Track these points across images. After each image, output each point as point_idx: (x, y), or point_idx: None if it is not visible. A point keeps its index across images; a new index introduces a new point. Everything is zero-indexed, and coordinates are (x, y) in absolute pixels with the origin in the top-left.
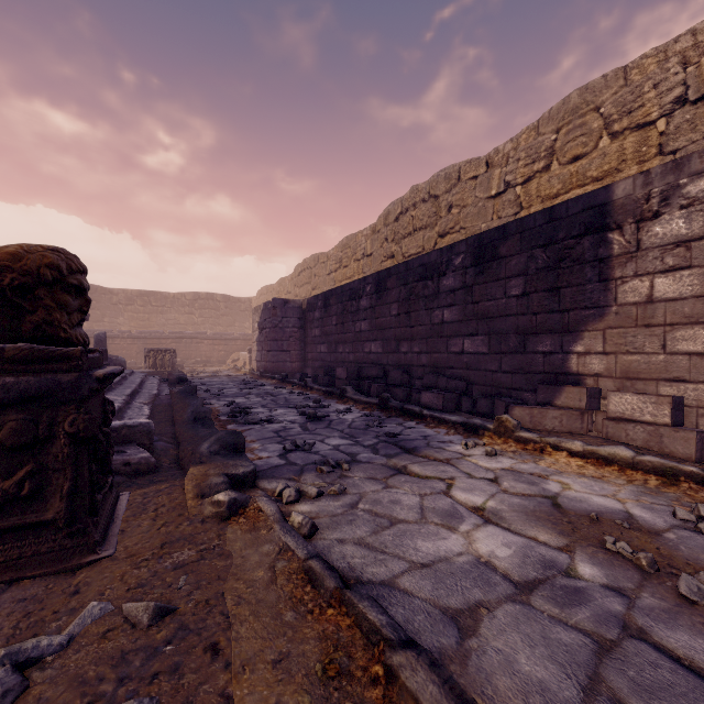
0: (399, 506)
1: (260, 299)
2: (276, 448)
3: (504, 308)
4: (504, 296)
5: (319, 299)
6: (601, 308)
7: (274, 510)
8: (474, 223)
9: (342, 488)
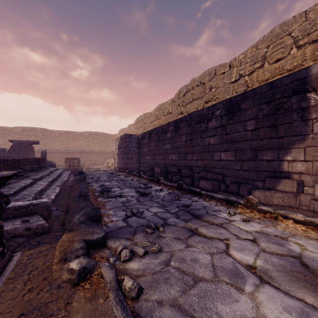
0: (198, 264)
1: (119, 135)
2: (122, 214)
3: (244, 136)
4: (244, 130)
5: (146, 134)
6: (302, 136)
7: (111, 278)
8: (223, 96)
9: (159, 248)
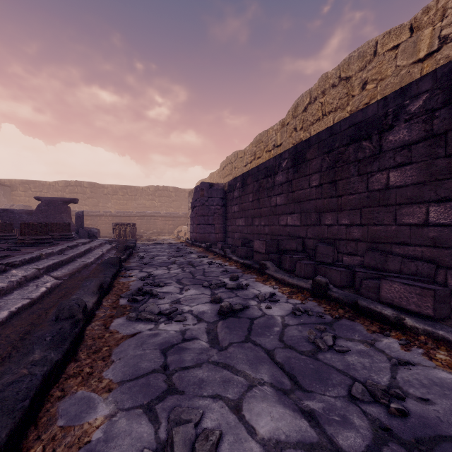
0: None
1: None
2: (128, 447)
3: None
4: None
5: (237, 181)
6: None
7: None
8: None
9: None
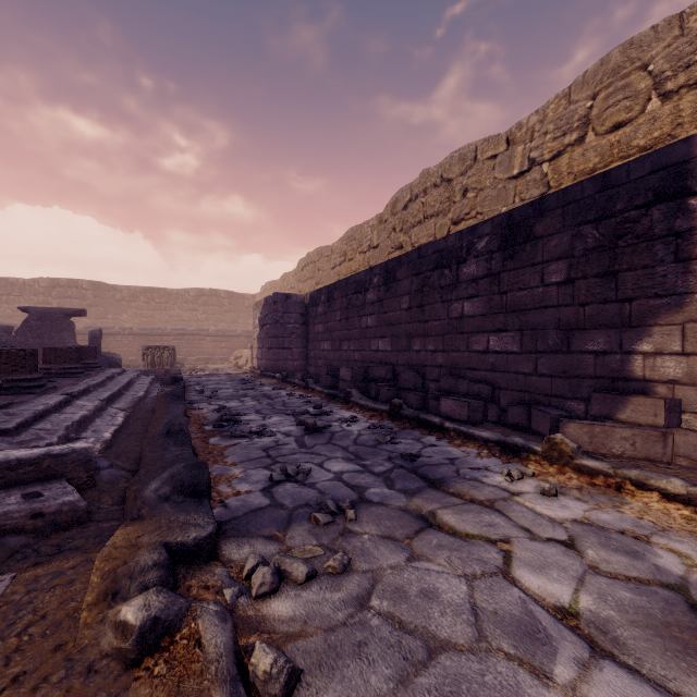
0: (437, 606)
1: (263, 295)
2: (261, 476)
3: (541, 298)
4: (541, 284)
5: (322, 293)
6: (678, 296)
7: (221, 647)
8: (493, 207)
9: (345, 561)
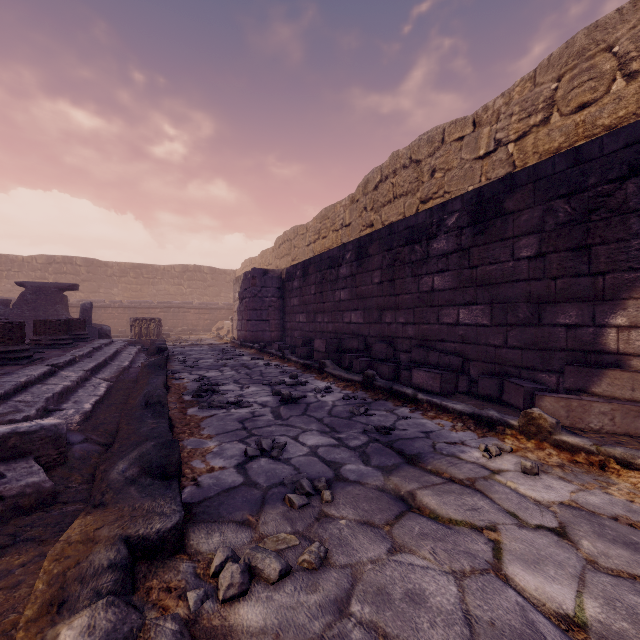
0: (426, 613)
1: (243, 271)
2: (236, 450)
3: (511, 272)
4: (511, 258)
5: (298, 269)
6: None
7: None
8: (460, 187)
9: (322, 554)
